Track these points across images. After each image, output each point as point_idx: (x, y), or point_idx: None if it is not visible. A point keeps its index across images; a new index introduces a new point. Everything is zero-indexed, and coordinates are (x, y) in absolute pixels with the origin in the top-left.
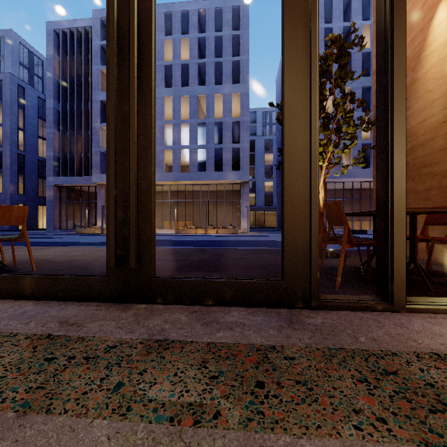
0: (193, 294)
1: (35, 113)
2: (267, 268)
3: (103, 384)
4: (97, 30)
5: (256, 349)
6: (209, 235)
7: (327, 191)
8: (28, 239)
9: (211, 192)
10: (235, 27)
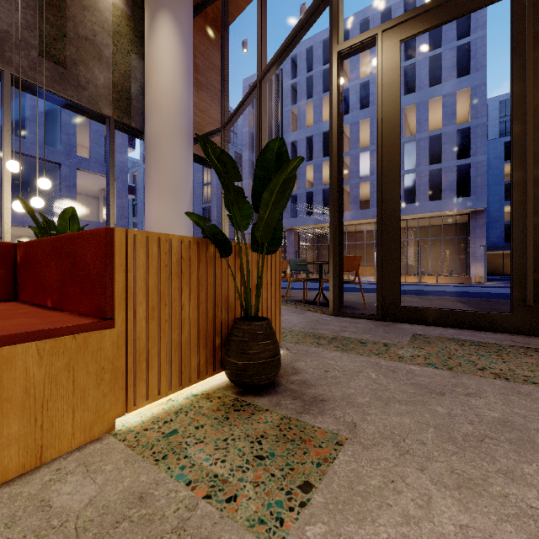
0: None
1: None
2: None
3: None
4: (287, 70)
5: None
6: (427, 284)
7: None
8: None
9: (419, 228)
10: None
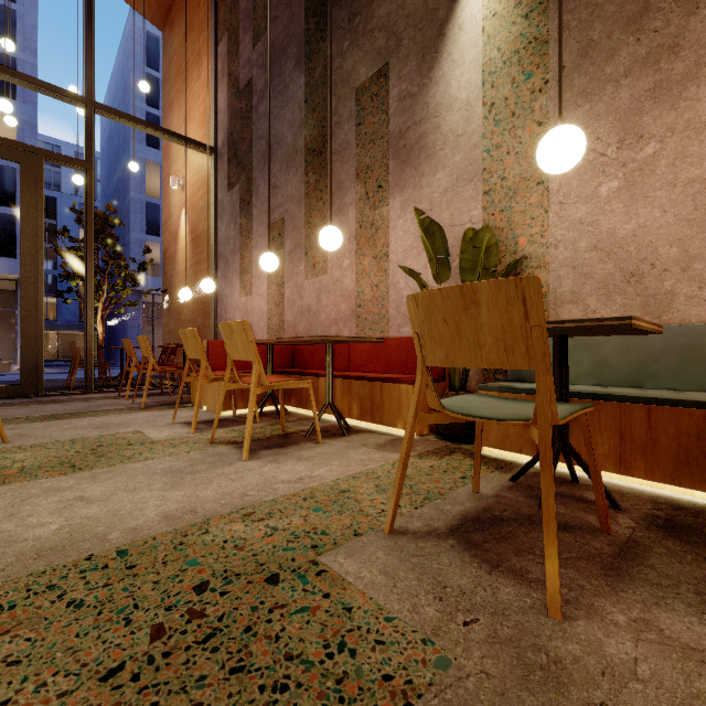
0: None
1: None
2: None
3: None
4: None
5: None
6: None
7: None
8: None
9: None
10: None
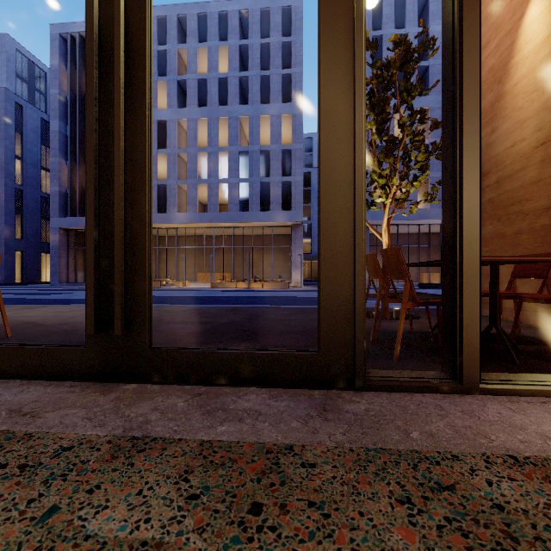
0: (201, 370)
1: (37, 138)
2: (311, 333)
3: (28, 509)
4: None
5: (266, 451)
6: (253, 289)
7: (400, 236)
8: (25, 295)
9: (257, 237)
10: (286, 33)
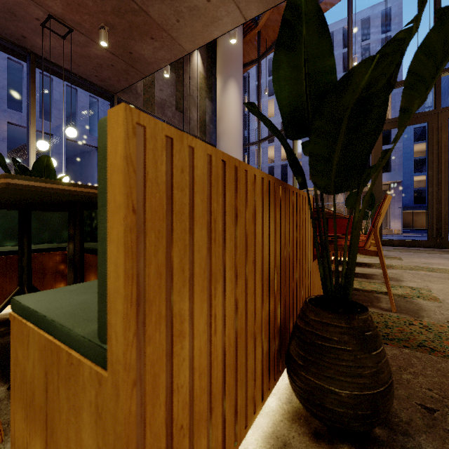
0: None
1: None
2: None
3: None
4: (253, 74)
5: None
6: None
7: None
8: None
9: None
10: (383, 27)
